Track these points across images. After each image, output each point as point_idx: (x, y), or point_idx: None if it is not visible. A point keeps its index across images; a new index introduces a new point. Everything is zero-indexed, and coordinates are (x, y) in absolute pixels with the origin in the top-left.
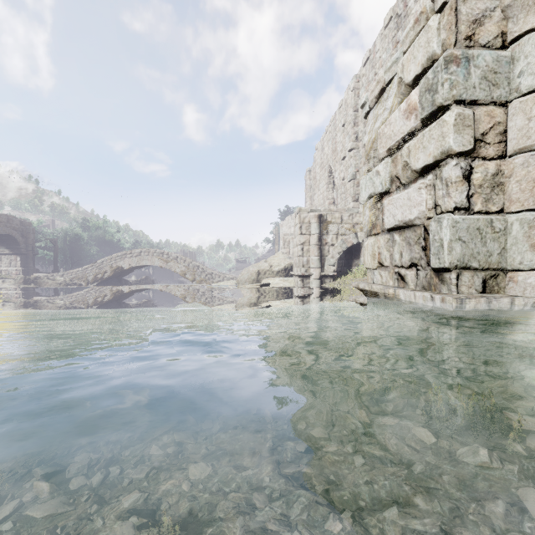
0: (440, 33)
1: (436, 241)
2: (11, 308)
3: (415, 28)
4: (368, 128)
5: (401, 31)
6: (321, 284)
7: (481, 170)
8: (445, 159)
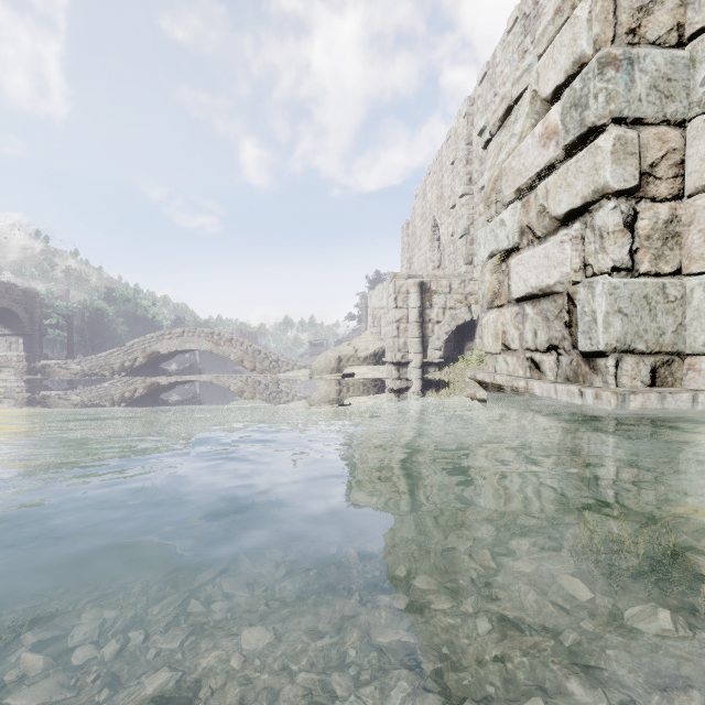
0: (591, 25)
1: (587, 314)
2: (10, 407)
3: (555, 20)
4: (488, 162)
5: (530, 36)
6: (423, 374)
7: (650, 216)
8: (599, 200)
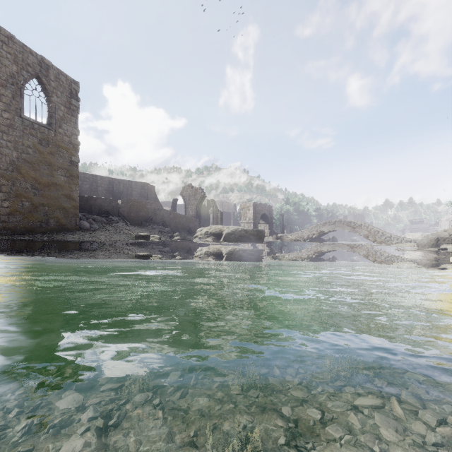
0: None
1: None
2: None
3: None
4: None
5: None
6: None
7: None
8: None
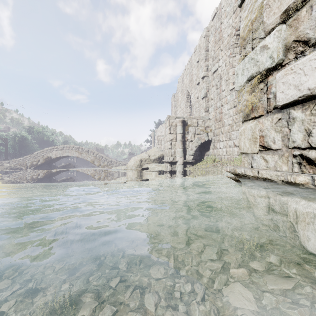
0: None
1: None
2: None
3: None
4: (244, 13)
5: None
6: (184, 168)
7: None
8: None
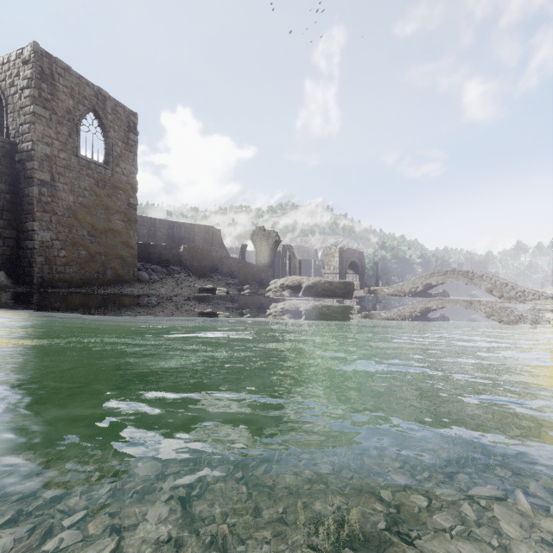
0: None
1: None
2: None
3: None
4: None
5: None
6: None
7: None
8: None
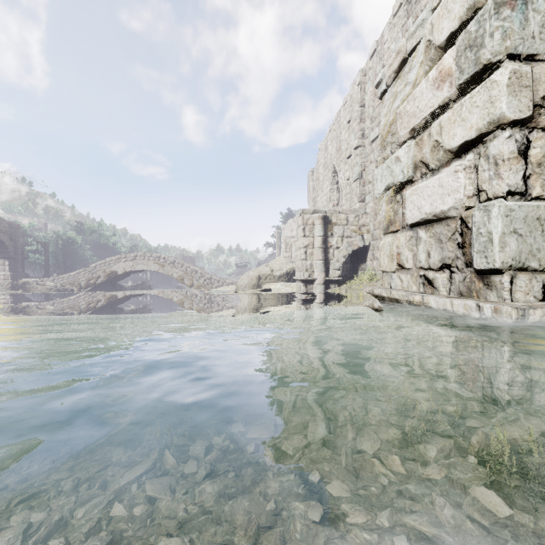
0: None
1: (482, 235)
2: None
3: None
4: (384, 110)
5: (412, 18)
6: (325, 289)
7: (541, 144)
8: (494, 131)
